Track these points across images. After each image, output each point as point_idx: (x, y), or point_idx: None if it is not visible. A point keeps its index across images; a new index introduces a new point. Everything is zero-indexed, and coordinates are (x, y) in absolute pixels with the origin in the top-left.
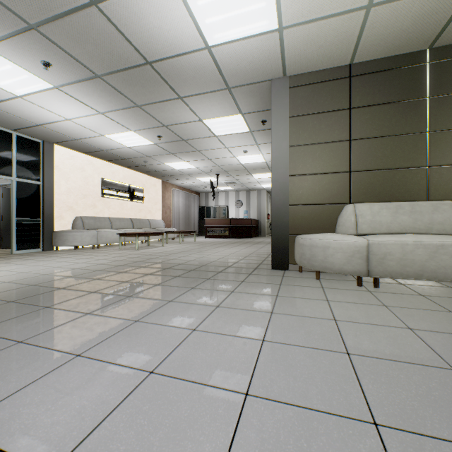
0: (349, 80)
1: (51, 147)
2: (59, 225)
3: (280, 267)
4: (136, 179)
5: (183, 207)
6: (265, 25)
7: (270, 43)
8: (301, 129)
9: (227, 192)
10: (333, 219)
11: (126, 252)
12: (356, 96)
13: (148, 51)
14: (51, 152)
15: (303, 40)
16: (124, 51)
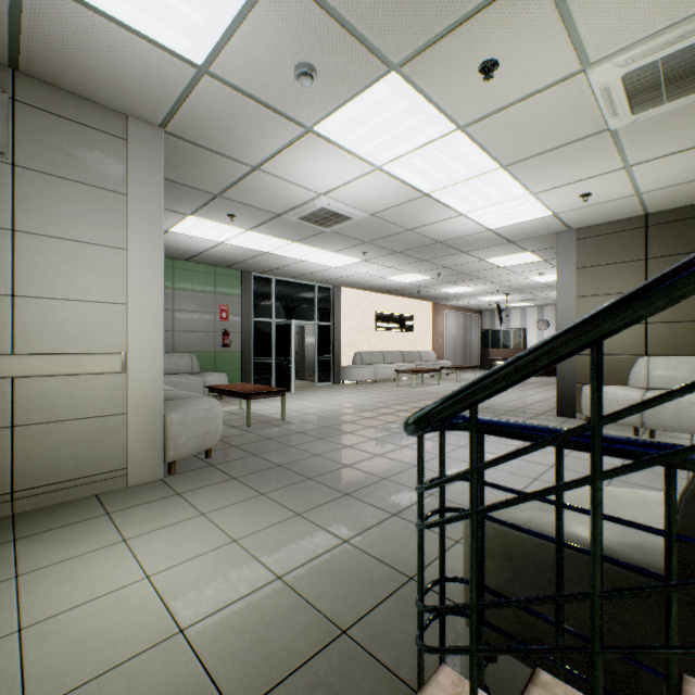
0: (645, 229)
1: (338, 291)
2: (343, 361)
3: (566, 415)
4: (405, 306)
5: (458, 333)
6: (539, 215)
7: (546, 220)
8: (589, 280)
9: (523, 308)
10: (626, 371)
11: (405, 389)
12: (653, 246)
13: (440, 238)
14: (338, 295)
15: (580, 214)
16: (422, 241)
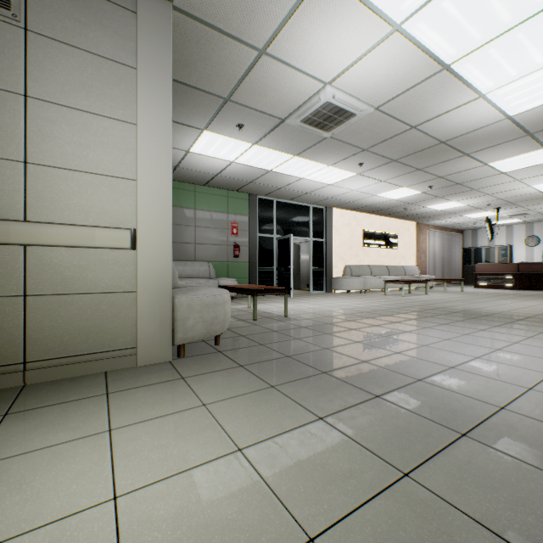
0: None
1: (330, 211)
2: (334, 273)
3: None
4: (390, 225)
5: (440, 251)
6: None
7: None
8: None
9: (508, 226)
10: None
11: (395, 297)
12: None
13: (444, 136)
14: (330, 215)
15: None
16: (423, 142)
